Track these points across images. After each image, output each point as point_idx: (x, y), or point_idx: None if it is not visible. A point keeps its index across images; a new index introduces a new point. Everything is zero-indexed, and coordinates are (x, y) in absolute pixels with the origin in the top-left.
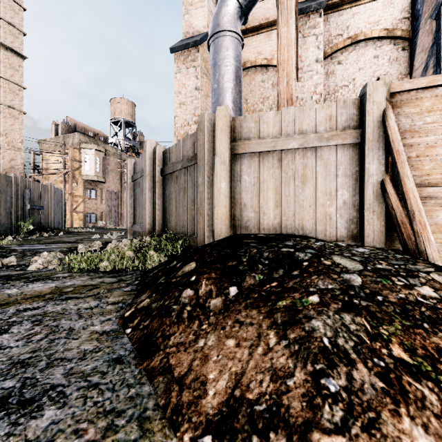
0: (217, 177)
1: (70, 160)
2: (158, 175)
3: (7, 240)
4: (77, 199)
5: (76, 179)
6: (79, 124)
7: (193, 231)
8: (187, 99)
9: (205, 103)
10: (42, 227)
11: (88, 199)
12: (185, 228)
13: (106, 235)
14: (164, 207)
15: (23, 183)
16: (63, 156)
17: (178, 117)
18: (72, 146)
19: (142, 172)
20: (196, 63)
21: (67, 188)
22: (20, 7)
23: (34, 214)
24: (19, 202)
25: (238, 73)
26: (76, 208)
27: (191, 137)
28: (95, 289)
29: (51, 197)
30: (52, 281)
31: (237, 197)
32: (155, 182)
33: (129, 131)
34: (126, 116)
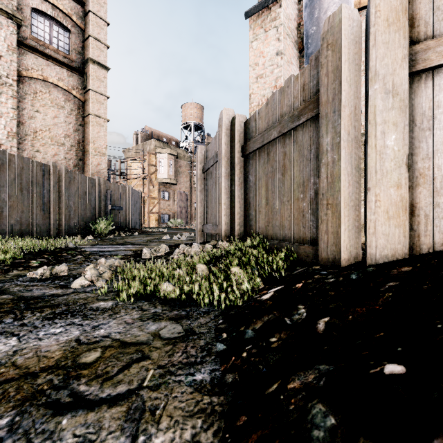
0: (375, 126)
1: (148, 165)
2: (238, 156)
3: (86, 240)
4: (153, 201)
5: (152, 182)
6: (155, 132)
7: (301, 235)
8: (266, 69)
9: (288, 72)
10: (121, 227)
11: (162, 201)
12: (285, 230)
13: (176, 235)
14: (247, 200)
15: (105, 185)
16: (142, 162)
17: (254, 94)
18: (149, 151)
19: (215, 157)
20: (277, 22)
21: (145, 191)
22: (104, 22)
23: (115, 214)
24: (102, 203)
25: (349, 2)
26: (152, 210)
27: (298, 79)
28: (137, 364)
29: (129, 198)
30: (81, 320)
31: (421, 165)
32: (234, 166)
33: (198, 134)
34: (195, 119)
